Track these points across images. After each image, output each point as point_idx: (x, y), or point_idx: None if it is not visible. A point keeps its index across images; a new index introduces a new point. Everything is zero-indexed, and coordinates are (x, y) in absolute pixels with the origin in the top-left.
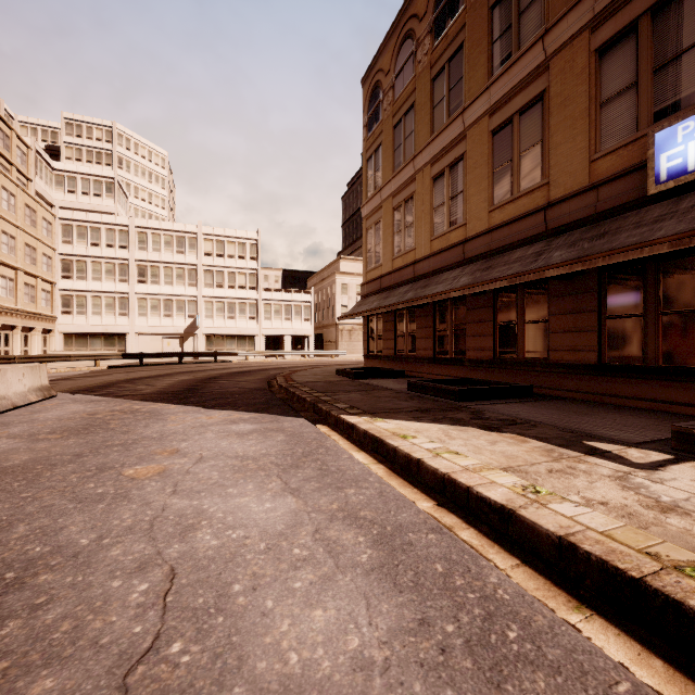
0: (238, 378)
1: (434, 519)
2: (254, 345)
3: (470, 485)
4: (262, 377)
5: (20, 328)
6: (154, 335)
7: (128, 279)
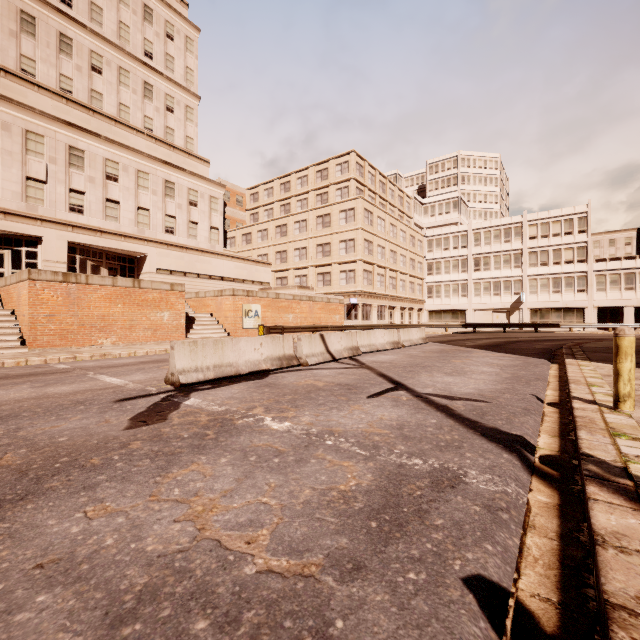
0: (537, 342)
1: (547, 381)
2: (583, 318)
3: (568, 373)
4: (560, 343)
5: (407, 308)
6: (486, 310)
7: (467, 270)
